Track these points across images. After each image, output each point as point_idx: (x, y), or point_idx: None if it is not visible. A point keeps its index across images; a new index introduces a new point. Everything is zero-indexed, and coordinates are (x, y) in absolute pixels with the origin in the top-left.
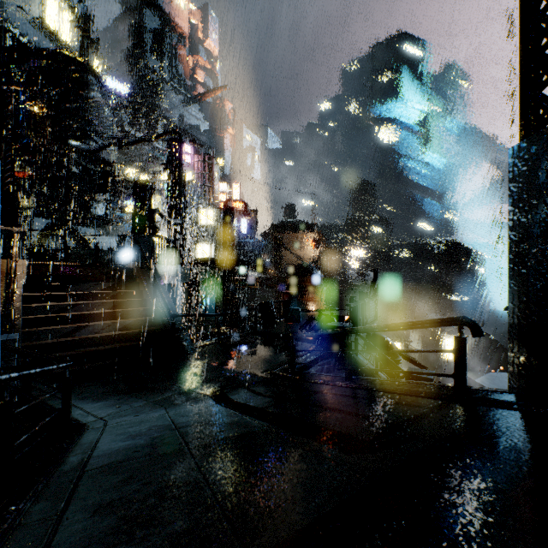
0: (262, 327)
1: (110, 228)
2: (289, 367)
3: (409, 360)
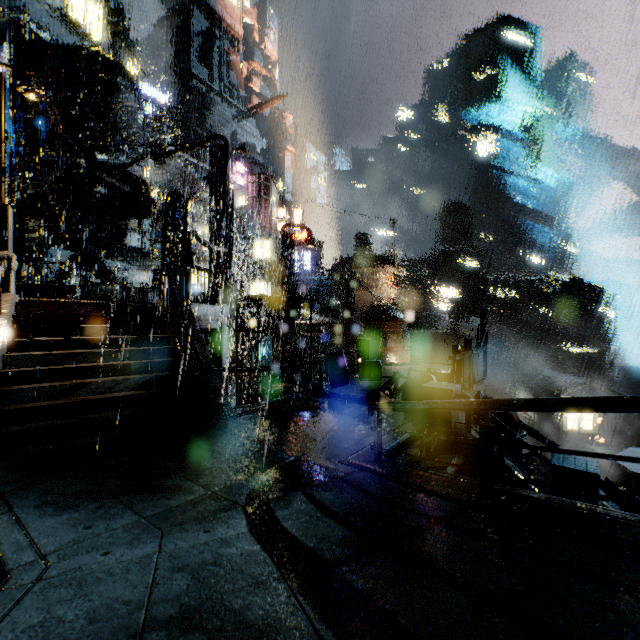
0: (329, 386)
1: (148, 262)
2: (372, 452)
3: (532, 434)
